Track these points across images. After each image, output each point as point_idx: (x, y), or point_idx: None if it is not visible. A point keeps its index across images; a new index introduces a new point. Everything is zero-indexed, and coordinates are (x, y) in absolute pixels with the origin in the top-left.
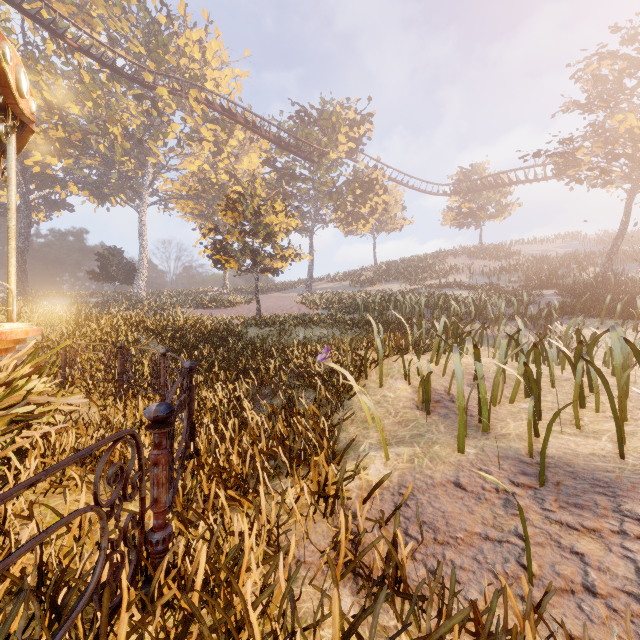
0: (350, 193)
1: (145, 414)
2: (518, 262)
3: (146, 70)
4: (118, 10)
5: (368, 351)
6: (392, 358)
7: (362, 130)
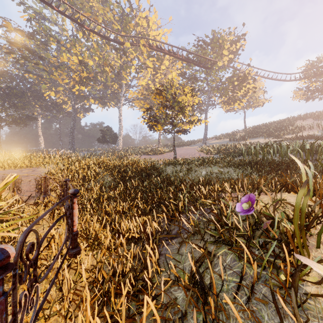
0: (230, 84)
1: None
2: None
3: (120, 35)
4: (108, 9)
5: (284, 194)
6: None
7: (238, 46)
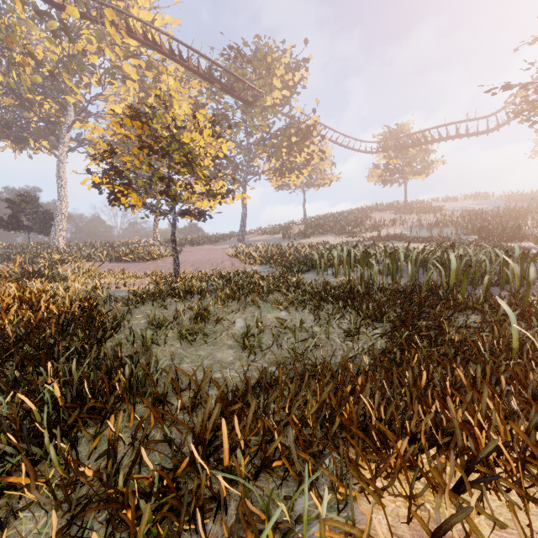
0: (286, 140)
1: None
2: (446, 216)
3: None
4: None
5: None
6: None
7: (297, 77)
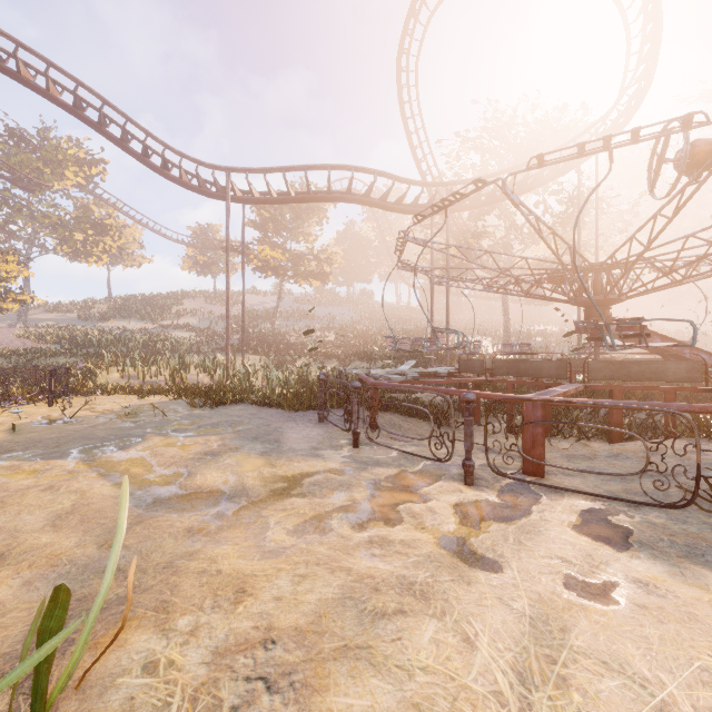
0: (80, 231)
1: (59, 366)
2: (239, 311)
3: None
4: None
5: (102, 366)
6: (114, 367)
7: (94, 171)
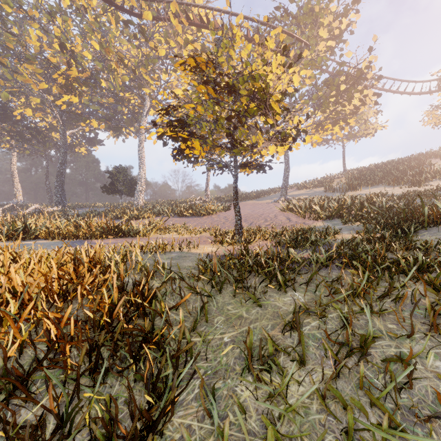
0: (333, 89)
1: None
2: None
3: None
4: None
5: None
6: None
7: (344, 24)
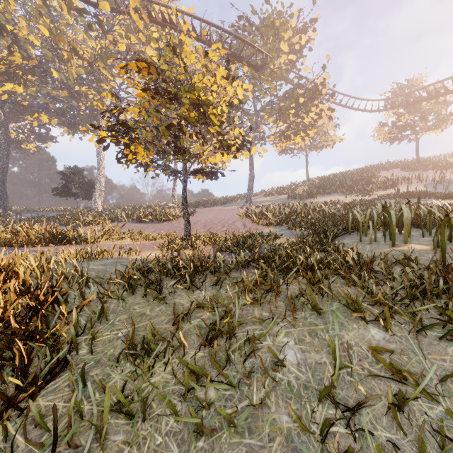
0: (293, 101)
1: None
2: None
3: None
4: None
5: None
6: None
7: (303, 40)
